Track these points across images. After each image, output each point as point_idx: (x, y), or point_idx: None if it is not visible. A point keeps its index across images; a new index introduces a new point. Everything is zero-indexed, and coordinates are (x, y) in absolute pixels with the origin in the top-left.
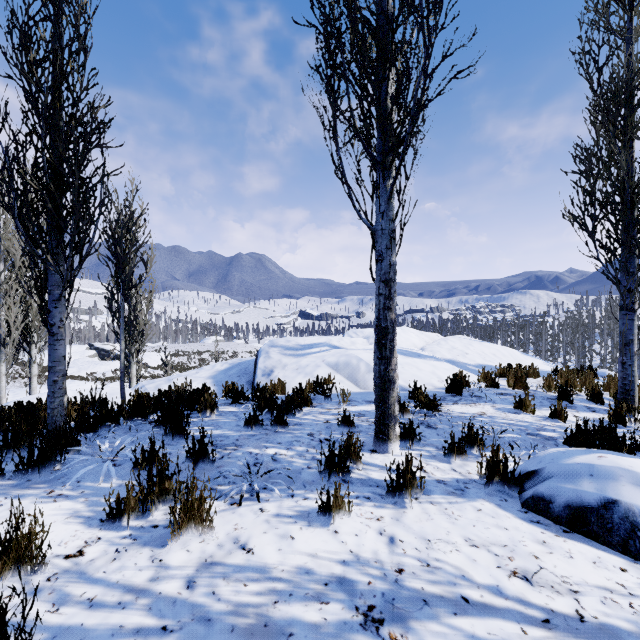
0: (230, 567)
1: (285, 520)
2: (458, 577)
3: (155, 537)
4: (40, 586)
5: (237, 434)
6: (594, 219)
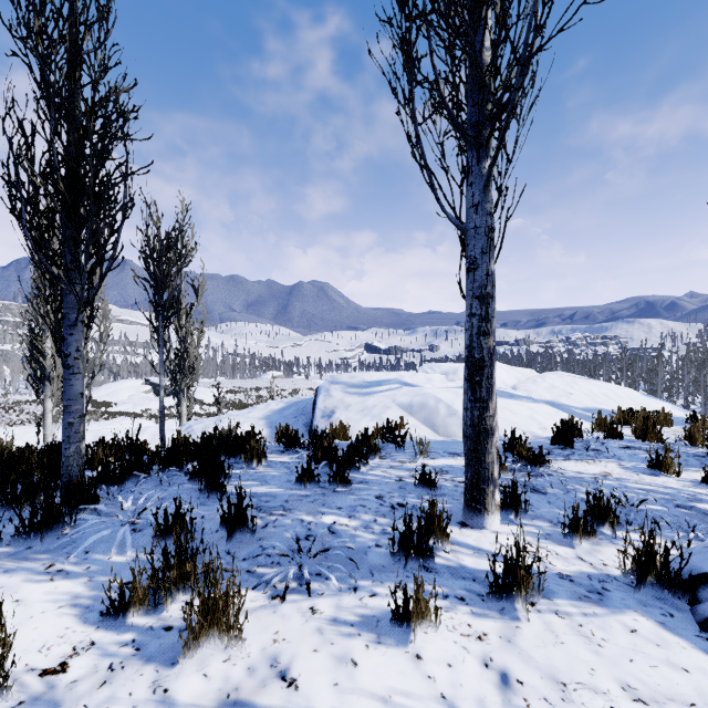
0: None
1: (344, 630)
2: None
3: (165, 647)
4: None
5: (287, 493)
6: None
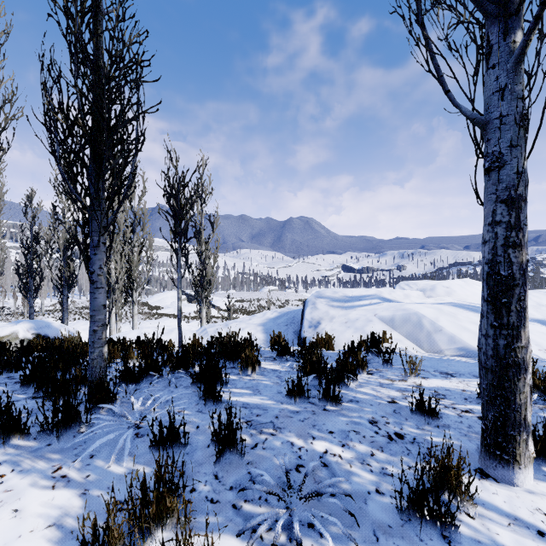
0: None
1: None
2: None
3: None
4: None
5: (277, 407)
6: None
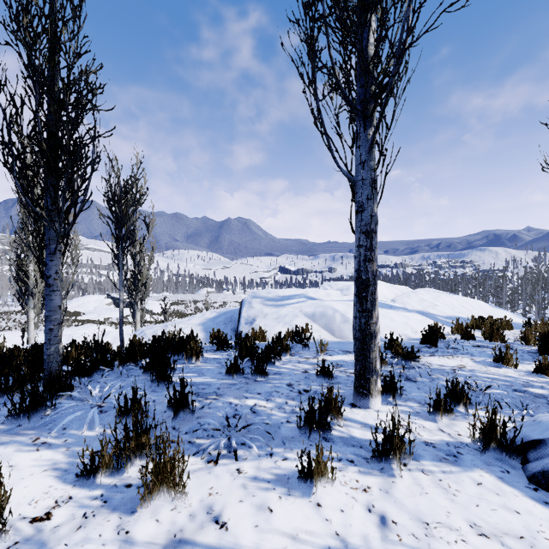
0: (200, 548)
1: (263, 485)
2: None
3: (126, 500)
4: None
5: (219, 382)
6: None
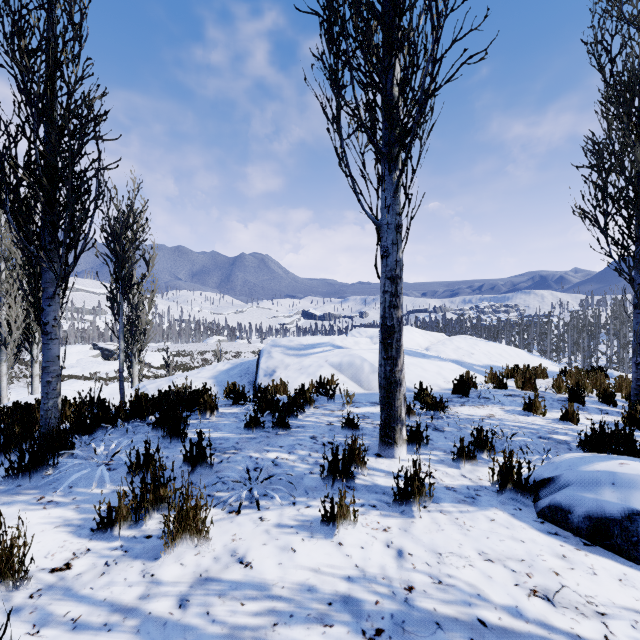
0: (226, 583)
1: (286, 530)
2: (473, 596)
3: (148, 549)
4: (21, 604)
5: (237, 437)
6: (607, 215)
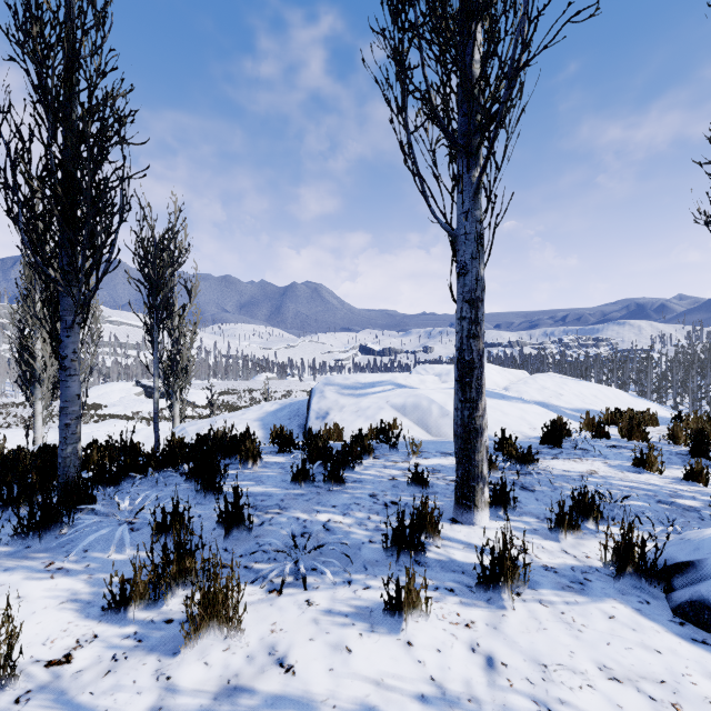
0: (261, 696)
1: (339, 620)
2: None
3: (166, 638)
4: None
5: (282, 492)
6: None
